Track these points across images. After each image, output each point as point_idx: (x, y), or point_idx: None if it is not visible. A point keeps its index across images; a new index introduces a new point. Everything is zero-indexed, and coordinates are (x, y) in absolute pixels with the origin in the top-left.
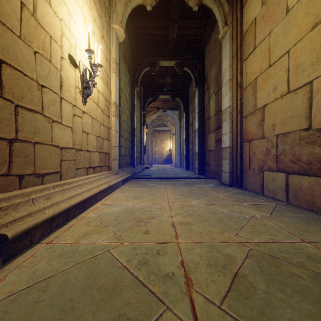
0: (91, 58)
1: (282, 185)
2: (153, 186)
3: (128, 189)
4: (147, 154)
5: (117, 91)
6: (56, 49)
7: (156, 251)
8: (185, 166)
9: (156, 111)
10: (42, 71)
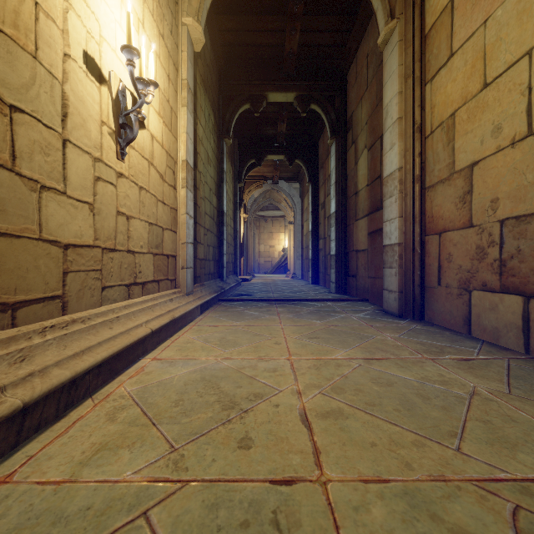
0: (132, 65)
1: (515, 319)
2: (256, 318)
3: (209, 324)
4: (246, 257)
5: (191, 140)
6: (51, 34)
7: (271, 516)
8: (312, 277)
9: (261, 182)
10: (12, 76)
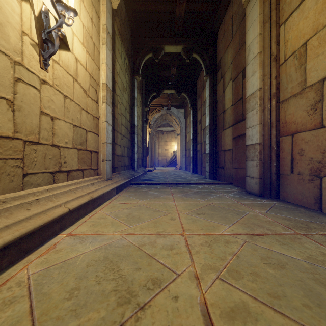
0: None
1: None
2: (156, 197)
3: (121, 202)
4: (150, 156)
5: (109, 70)
6: None
7: None
8: (192, 169)
9: (160, 109)
10: None
